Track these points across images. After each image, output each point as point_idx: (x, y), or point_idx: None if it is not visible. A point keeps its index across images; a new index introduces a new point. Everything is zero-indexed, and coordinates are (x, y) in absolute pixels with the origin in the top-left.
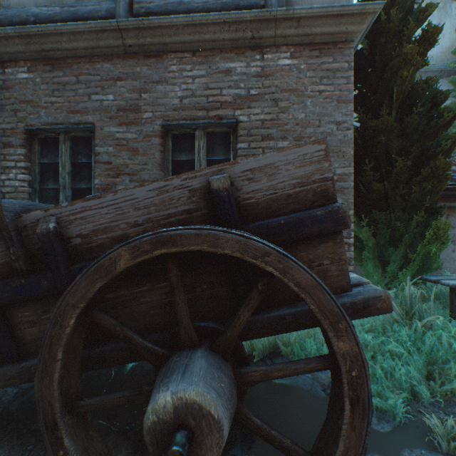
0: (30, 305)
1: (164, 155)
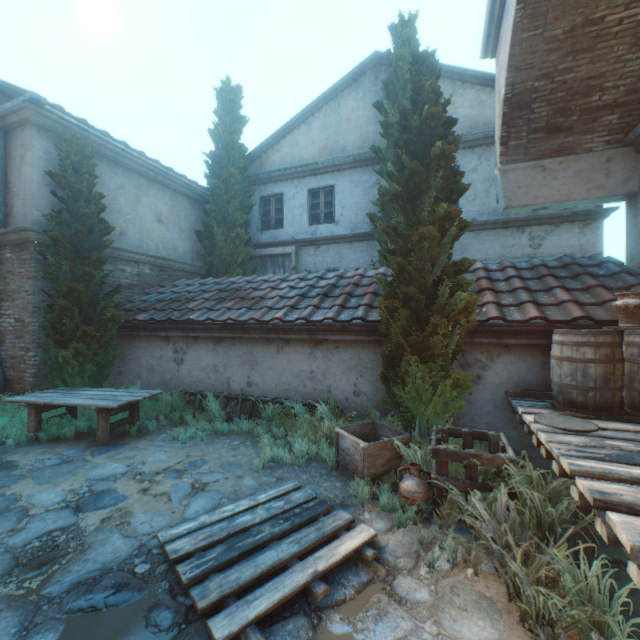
0: None
1: None
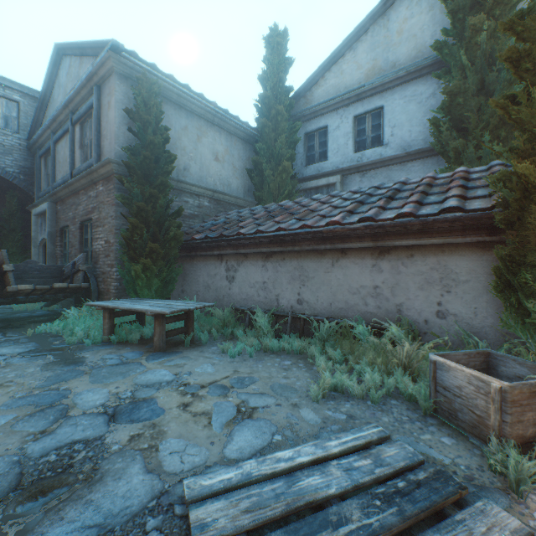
0: None
1: (82, 237)
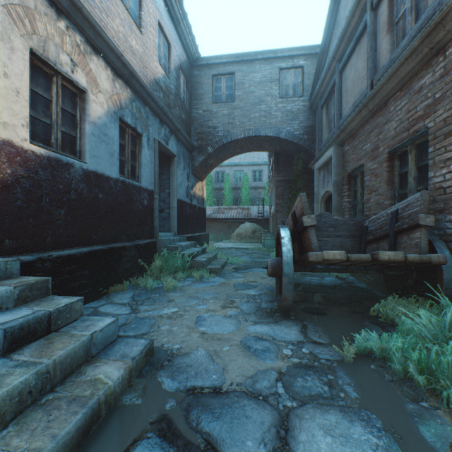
0: None
1: (390, 173)
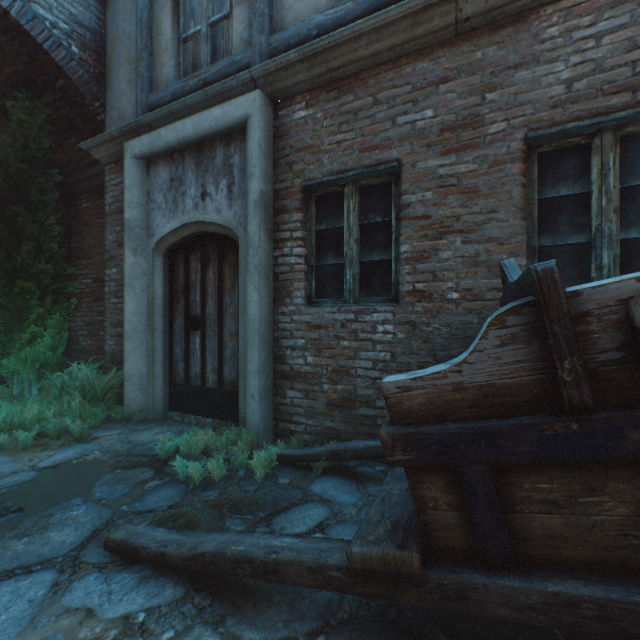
0: (555, 471)
1: (525, 192)
